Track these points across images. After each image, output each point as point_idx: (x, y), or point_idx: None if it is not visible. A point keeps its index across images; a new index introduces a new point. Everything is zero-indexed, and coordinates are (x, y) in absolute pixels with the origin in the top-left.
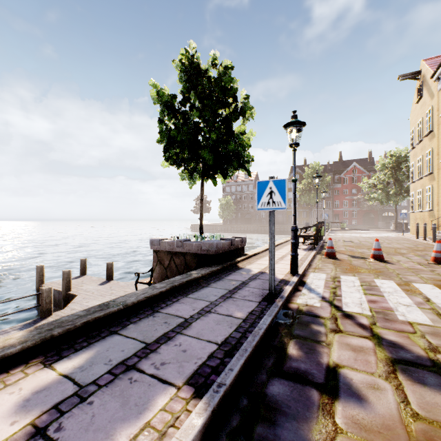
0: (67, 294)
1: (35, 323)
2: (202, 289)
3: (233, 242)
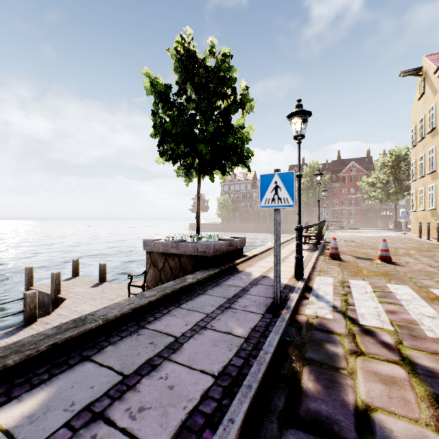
0: (56, 297)
1: (17, 331)
2: (198, 297)
3: (232, 242)
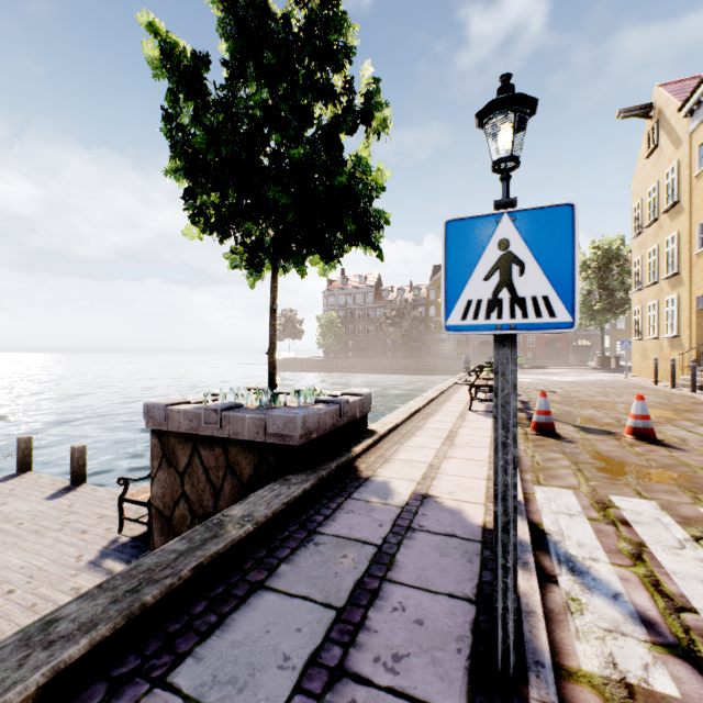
0: None
1: None
2: (244, 605)
3: (345, 407)
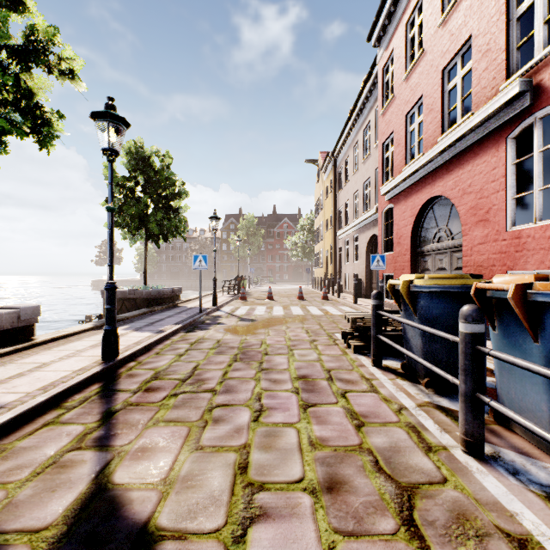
0: None
1: None
2: (161, 313)
3: (174, 290)
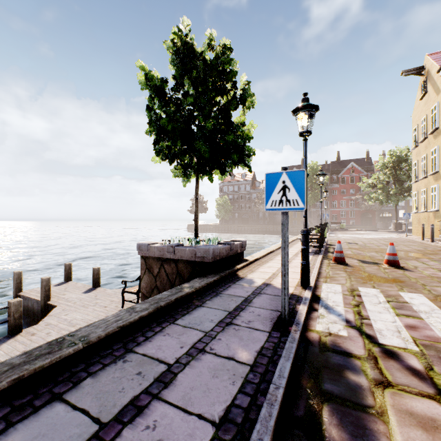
0: (45, 304)
1: None
2: (195, 309)
3: (232, 246)
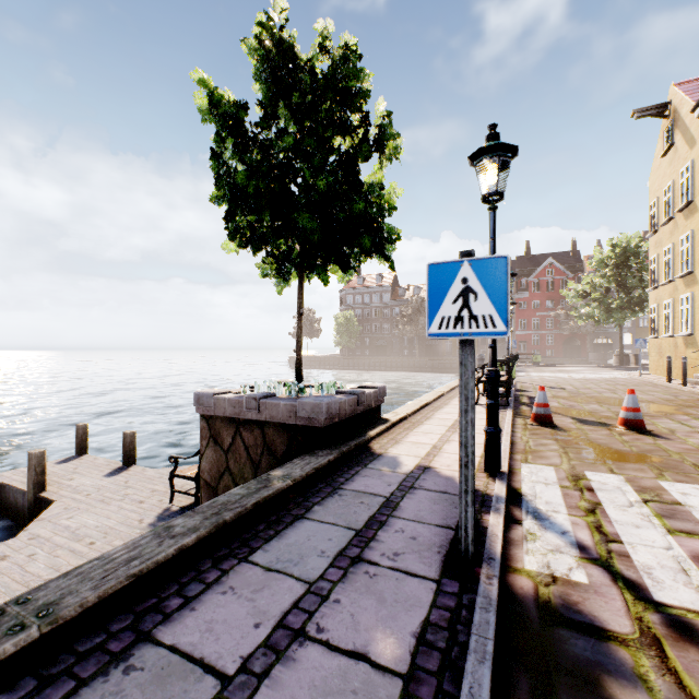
0: (37, 498)
1: None
2: (292, 526)
3: (362, 397)
